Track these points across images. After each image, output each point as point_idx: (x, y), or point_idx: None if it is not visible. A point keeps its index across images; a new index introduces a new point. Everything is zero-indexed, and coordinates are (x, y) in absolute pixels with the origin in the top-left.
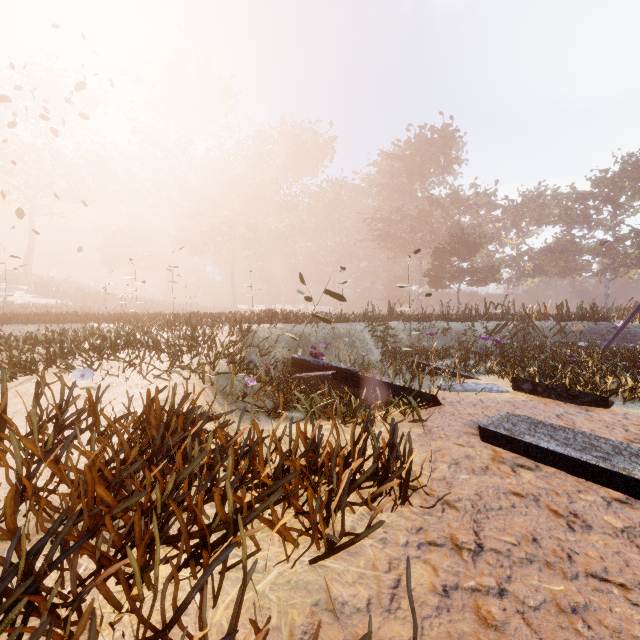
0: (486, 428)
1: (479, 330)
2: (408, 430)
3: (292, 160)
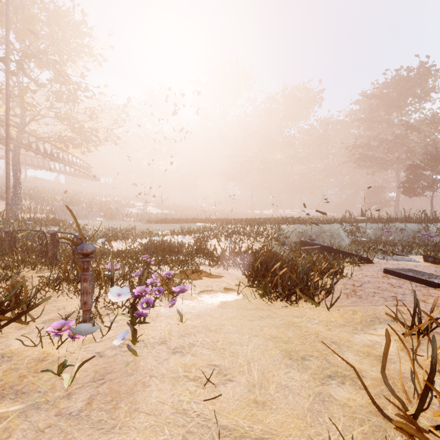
0: (385, 268)
1: (431, 230)
2: (352, 268)
3: (291, 112)
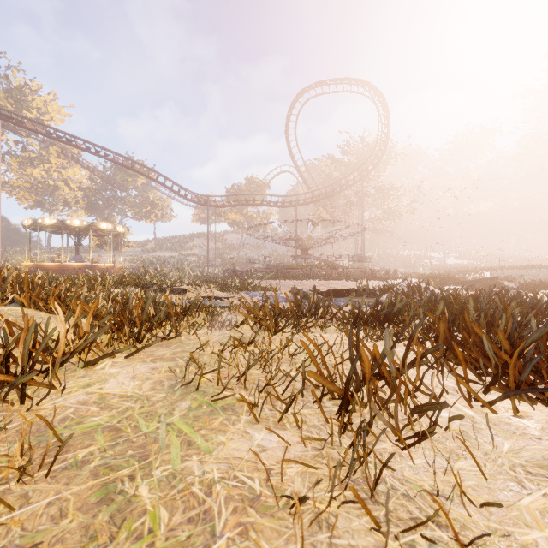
0: None
1: None
2: None
3: None
